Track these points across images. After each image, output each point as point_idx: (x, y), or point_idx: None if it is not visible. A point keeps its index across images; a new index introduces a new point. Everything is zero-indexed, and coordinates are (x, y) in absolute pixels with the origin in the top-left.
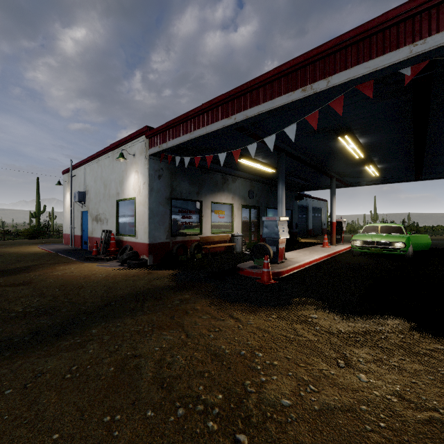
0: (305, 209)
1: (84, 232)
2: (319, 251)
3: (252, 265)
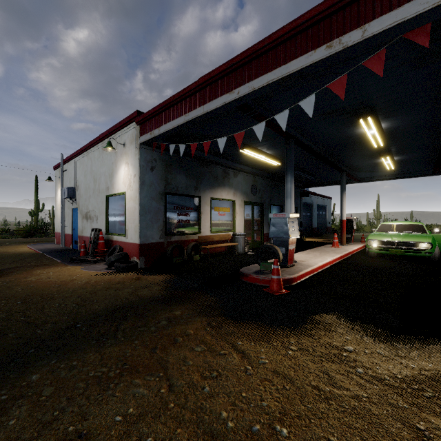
0: (309, 207)
1: (74, 230)
2: (330, 252)
3: (257, 269)
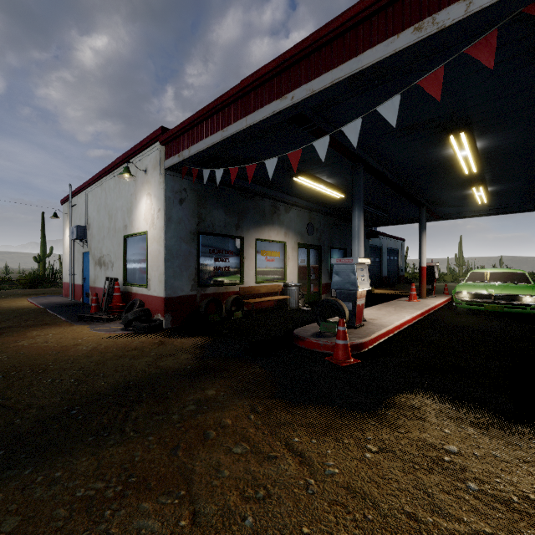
0: (378, 251)
1: (85, 280)
2: (407, 307)
3: (316, 331)
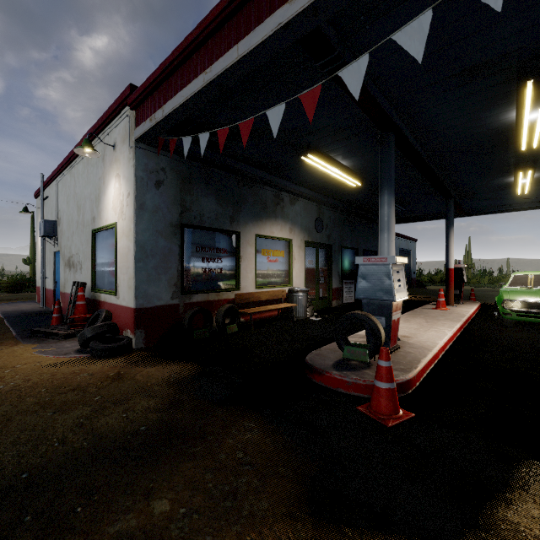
0: None
1: (57, 284)
2: (440, 318)
3: (337, 357)
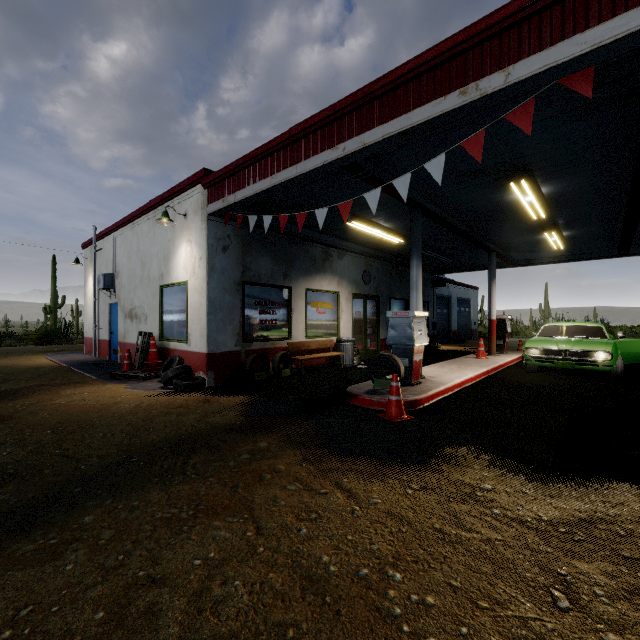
0: (446, 301)
1: (113, 334)
2: (473, 365)
3: (370, 388)
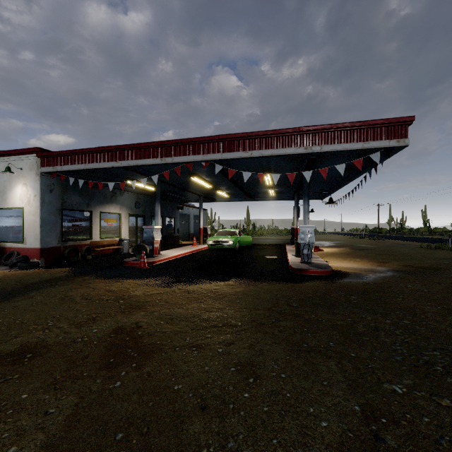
0: (188, 217)
1: None
2: (187, 249)
3: (134, 259)
